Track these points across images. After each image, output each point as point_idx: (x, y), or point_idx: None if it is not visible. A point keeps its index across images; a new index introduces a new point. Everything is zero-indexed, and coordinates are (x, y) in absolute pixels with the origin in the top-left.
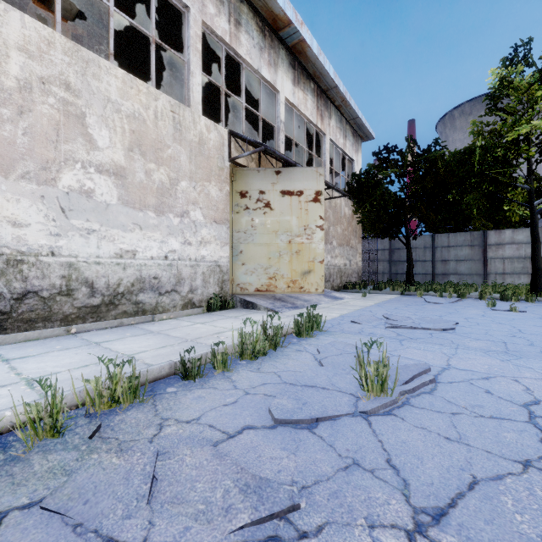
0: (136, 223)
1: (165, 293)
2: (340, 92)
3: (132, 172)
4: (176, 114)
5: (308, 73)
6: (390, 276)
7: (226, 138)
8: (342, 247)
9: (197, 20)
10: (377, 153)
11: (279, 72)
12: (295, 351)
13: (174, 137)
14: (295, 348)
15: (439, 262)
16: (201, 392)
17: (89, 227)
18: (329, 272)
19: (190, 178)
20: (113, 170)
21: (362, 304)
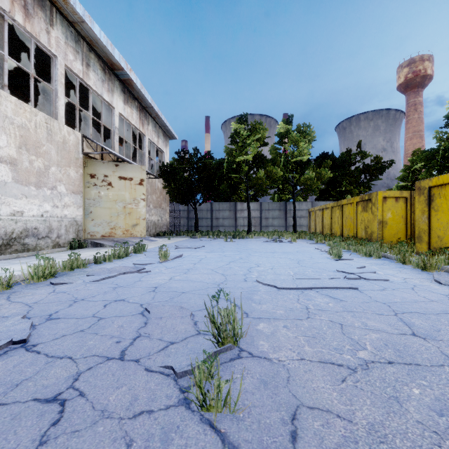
0: (23, 194)
1: (42, 238)
2: (155, 111)
3: (21, 161)
4: (48, 124)
5: (134, 95)
6: (188, 228)
7: (80, 139)
8: (156, 209)
9: (62, 64)
10: (178, 153)
11: (114, 96)
12: (136, 257)
13: (47, 139)
14: (135, 256)
15: (214, 219)
16: (106, 265)
17: None
18: (148, 225)
19: (57, 165)
20: (9, 161)
21: (167, 242)
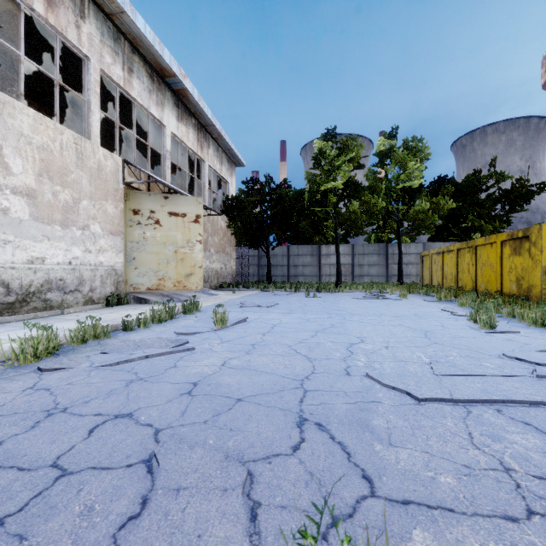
0: (45, 235)
1: (69, 292)
2: (217, 129)
3: (41, 193)
4: (79, 146)
5: (190, 110)
6: (259, 277)
7: (121, 165)
8: (219, 254)
9: (96, 68)
10: (245, 182)
11: (165, 110)
12: (184, 319)
13: (76, 164)
14: (183, 318)
15: (292, 267)
16: (138, 333)
17: (5, 238)
18: (208, 274)
19: (90, 198)
20: (25, 192)
21: (231, 297)
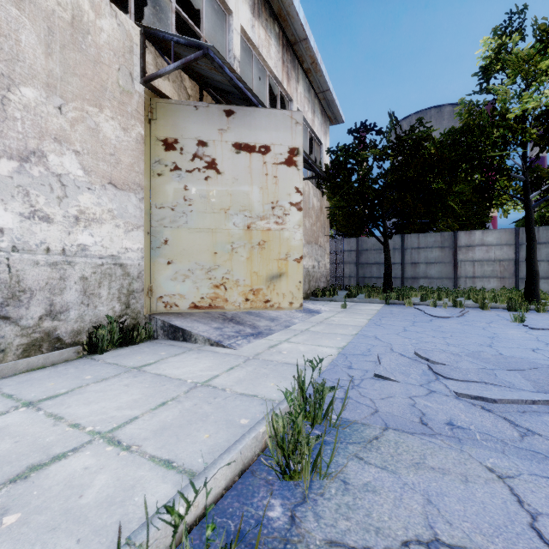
0: None
1: None
2: (311, 49)
3: None
4: None
5: (272, 10)
6: (358, 280)
7: (137, 41)
8: (310, 245)
9: None
10: (353, 131)
11: None
12: None
13: None
14: None
15: (408, 265)
16: None
17: None
18: None
19: (47, 85)
20: None
21: (353, 322)
